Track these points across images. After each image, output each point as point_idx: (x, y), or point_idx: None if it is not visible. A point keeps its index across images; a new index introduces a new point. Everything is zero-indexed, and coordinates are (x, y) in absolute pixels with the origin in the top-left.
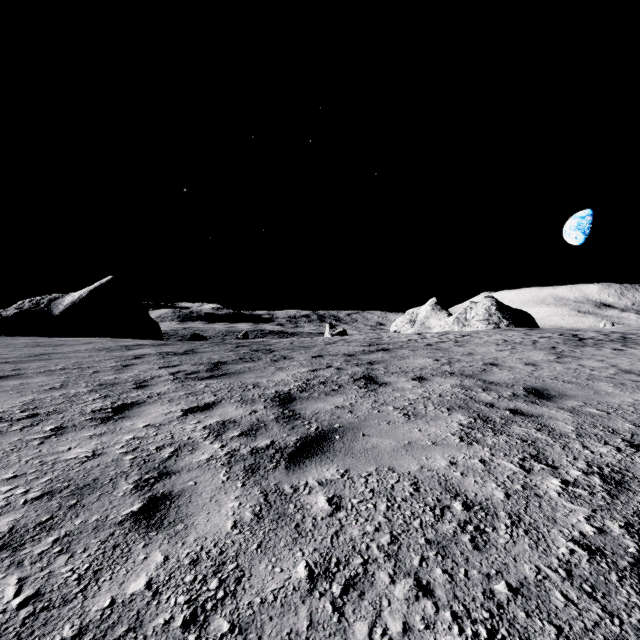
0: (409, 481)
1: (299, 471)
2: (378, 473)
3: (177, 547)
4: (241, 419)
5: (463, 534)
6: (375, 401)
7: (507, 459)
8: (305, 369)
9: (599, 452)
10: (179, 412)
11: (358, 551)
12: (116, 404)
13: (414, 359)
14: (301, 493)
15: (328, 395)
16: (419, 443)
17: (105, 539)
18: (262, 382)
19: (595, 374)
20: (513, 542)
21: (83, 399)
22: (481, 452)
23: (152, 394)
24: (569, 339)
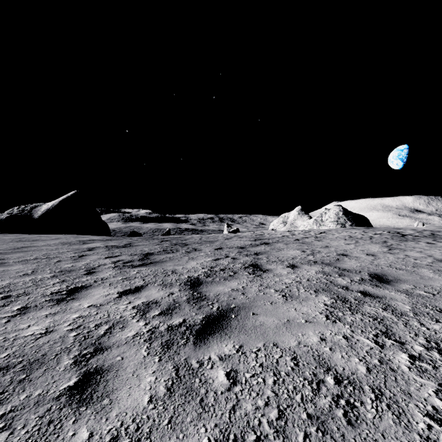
0: (290, 356)
1: (204, 347)
2: (265, 348)
3: (101, 423)
4: (161, 300)
5: (337, 409)
6: (261, 285)
7: (364, 335)
8: (210, 259)
9: (433, 329)
10: (116, 294)
11: (252, 427)
12: (70, 287)
13: (287, 251)
14: (205, 368)
15: (226, 280)
16: (295, 321)
17: (42, 414)
18: (178, 269)
19: (418, 262)
20: (379, 417)
21: (46, 283)
22: (343, 329)
23: (97, 279)
24: (395, 235)
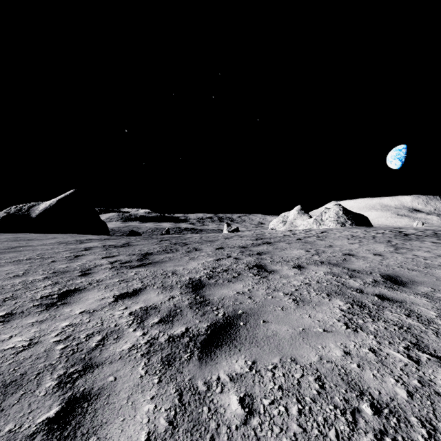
0: (313, 375)
1: (211, 363)
2: (282, 365)
3: None
4: (161, 305)
5: None
6: (268, 287)
7: (393, 348)
8: (211, 259)
9: None
10: (111, 298)
11: None
12: (62, 290)
13: (291, 250)
14: (214, 391)
15: (230, 282)
16: (312, 330)
17: None
18: (179, 270)
19: (429, 263)
20: None
21: (37, 286)
22: (368, 340)
23: (92, 281)
24: (397, 234)
